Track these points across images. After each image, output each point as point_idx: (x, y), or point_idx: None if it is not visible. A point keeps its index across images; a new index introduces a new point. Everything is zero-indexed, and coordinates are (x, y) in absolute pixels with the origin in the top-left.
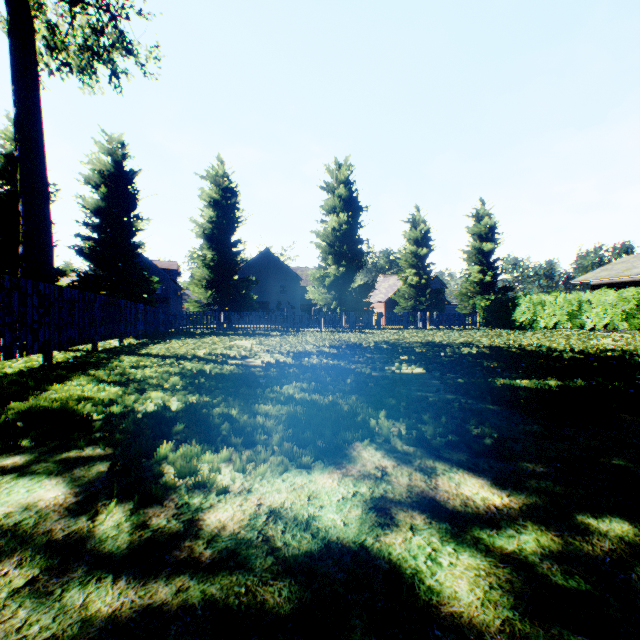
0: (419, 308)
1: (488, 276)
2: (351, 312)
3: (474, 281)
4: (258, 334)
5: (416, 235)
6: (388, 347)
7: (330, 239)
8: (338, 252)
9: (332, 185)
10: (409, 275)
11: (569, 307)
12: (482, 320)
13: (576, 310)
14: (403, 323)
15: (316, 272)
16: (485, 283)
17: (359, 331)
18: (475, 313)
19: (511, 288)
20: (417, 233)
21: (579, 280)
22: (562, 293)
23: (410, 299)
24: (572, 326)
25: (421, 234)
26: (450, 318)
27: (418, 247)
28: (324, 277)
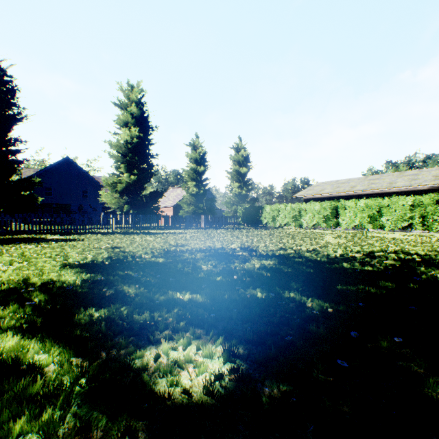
0: (198, 212)
1: (244, 190)
2: (142, 215)
3: (235, 193)
4: (24, 239)
5: (196, 156)
6: (166, 262)
7: (123, 150)
8: (131, 162)
9: (125, 103)
10: (191, 186)
11: (294, 213)
12: (240, 221)
13: (298, 215)
14: (186, 224)
15: (110, 178)
16: (242, 195)
17: (148, 232)
18: (236, 216)
19: (258, 199)
20: (197, 154)
21: (298, 195)
22: (290, 203)
23: (192, 205)
24: (295, 225)
25: (200, 156)
26: (220, 220)
27: (198, 165)
28: (117, 183)
